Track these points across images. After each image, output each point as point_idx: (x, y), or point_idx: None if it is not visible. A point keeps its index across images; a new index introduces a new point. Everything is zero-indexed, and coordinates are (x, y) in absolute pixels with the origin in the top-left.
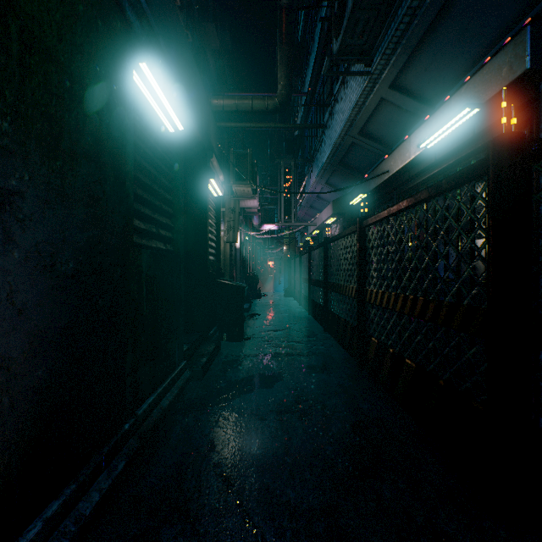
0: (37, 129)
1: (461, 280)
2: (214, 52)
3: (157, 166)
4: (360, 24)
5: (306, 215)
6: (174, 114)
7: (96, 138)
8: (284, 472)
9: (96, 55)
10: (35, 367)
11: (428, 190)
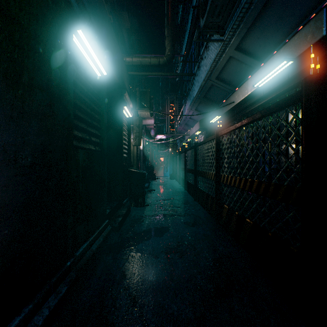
0: (4, 67)
1: (283, 169)
2: (127, 30)
3: (89, 97)
4: (217, 9)
5: (183, 129)
6: (101, 64)
7: (47, 76)
8: (170, 293)
9: (47, 22)
10: (2, 228)
11: (261, 112)
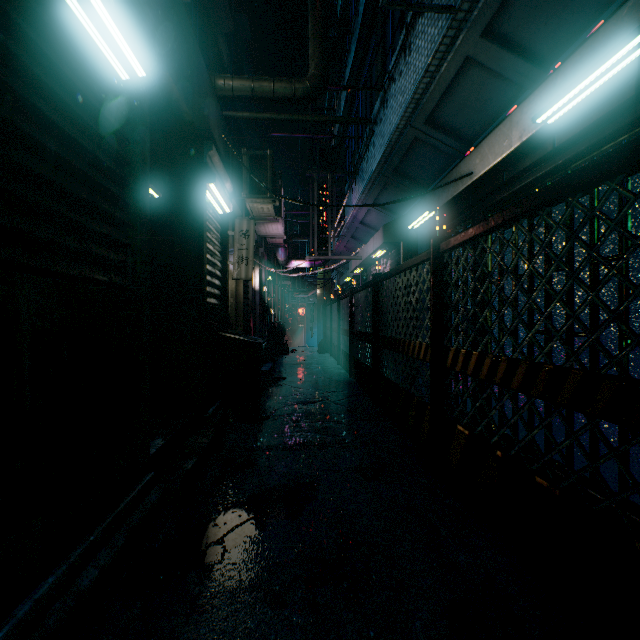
0: None
1: None
2: (228, 39)
3: (82, 124)
4: None
5: (345, 249)
6: (121, 36)
7: None
8: None
9: None
10: None
11: (599, 163)
